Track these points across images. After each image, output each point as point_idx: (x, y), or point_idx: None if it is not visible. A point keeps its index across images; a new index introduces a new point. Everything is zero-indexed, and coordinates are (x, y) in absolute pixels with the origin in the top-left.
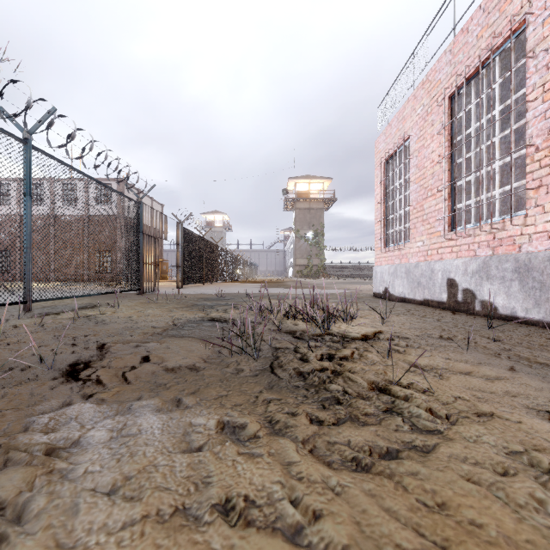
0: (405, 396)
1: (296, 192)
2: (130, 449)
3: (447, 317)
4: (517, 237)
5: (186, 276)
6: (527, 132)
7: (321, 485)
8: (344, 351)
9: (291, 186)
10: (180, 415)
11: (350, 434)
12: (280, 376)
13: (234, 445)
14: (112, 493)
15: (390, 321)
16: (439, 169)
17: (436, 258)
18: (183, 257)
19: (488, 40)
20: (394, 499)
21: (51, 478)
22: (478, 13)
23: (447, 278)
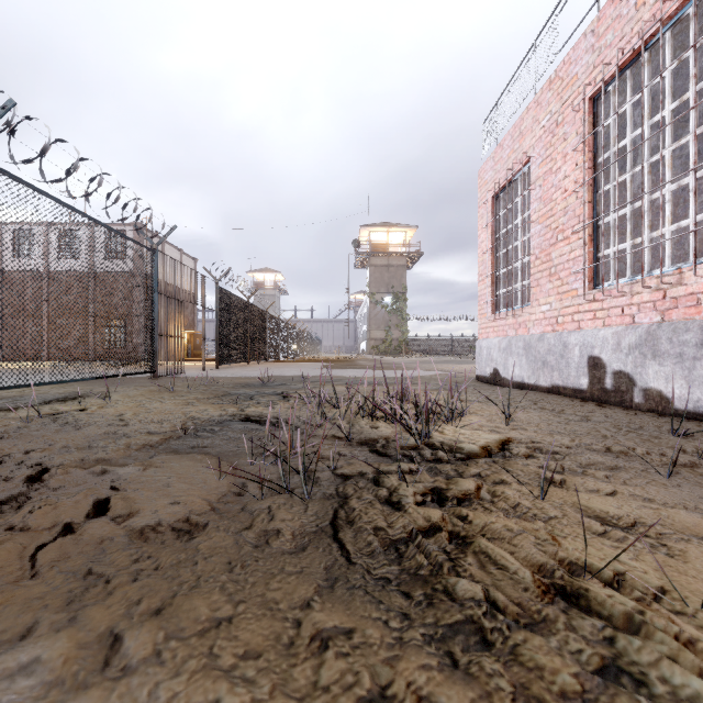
0: (627, 618)
1: (371, 245)
2: None
3: (597, 413)
4: None
5: (222, 353)
6: None
7: None
8: (462, 485)
9: (364, 236)
10: None
11: None
12: (351, 553)
13: None
14: None
15: (516, 421)
16: (575, 202)
17: (570, 327)
18: (219, 327)
19: (654, 8)
20: None
21: None
22: None
23: (588, 355)
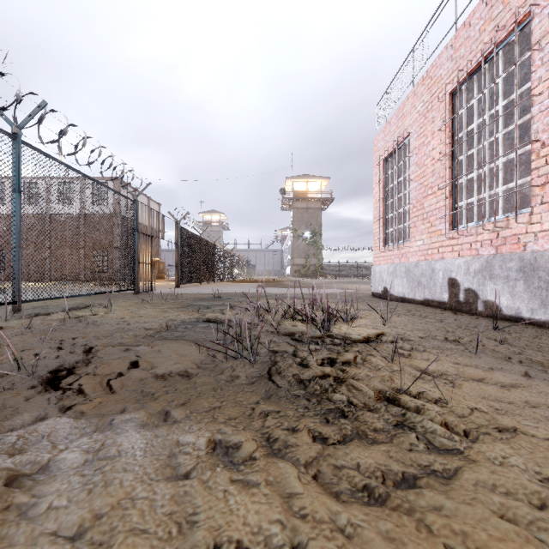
0: (416, 408)
1: (294, 192)
2: (105, 475)
3: (449, 318)
4: (522, 235)
5: (182, 275)
6: (532, 127)
7: (329, 527)
8: (346, 355)
9: (289, 185)
10: (166, 432)
11: (359, 455)
12: (279, 384)
13: (226, 471)
14: (77, 537)
15: (392, 322)
16: (440, 167)
17: (436, 257)
18: (180, 256)
19: (491, 34)
20: (417, 546)
21: (7, 517)
22: (480, 6)
23: (448, 277)
